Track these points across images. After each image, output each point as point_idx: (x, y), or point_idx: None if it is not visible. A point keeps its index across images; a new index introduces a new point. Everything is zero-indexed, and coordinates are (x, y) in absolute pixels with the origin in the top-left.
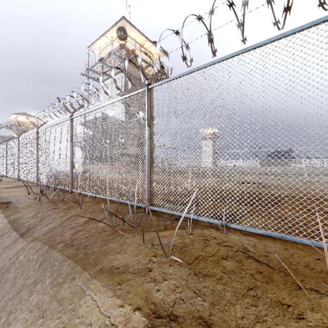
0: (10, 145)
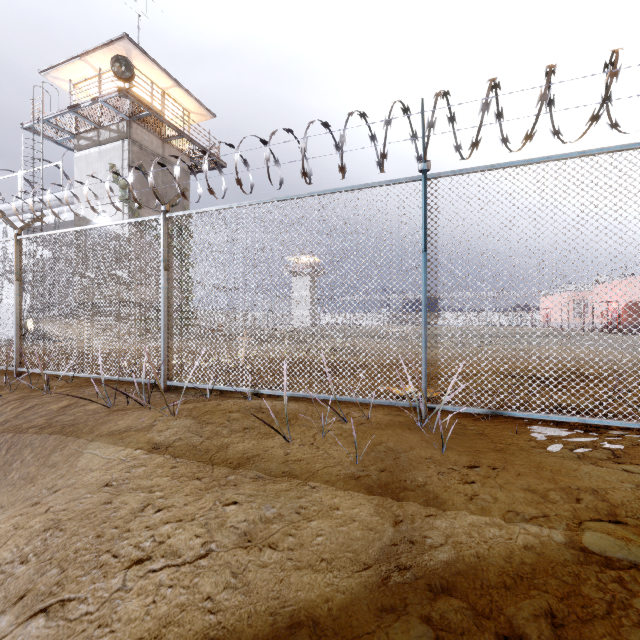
0: None
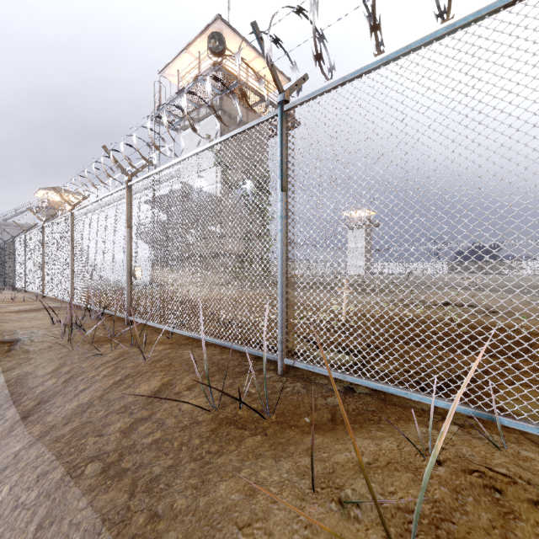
0: (31, 238)
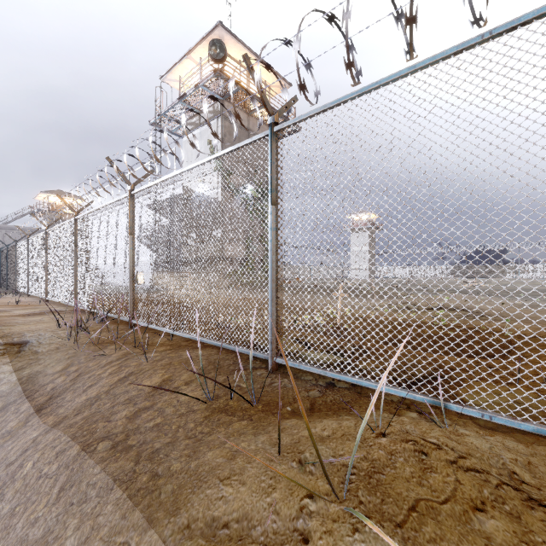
0: (34, 243)
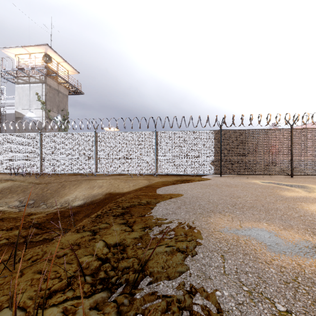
0: None
